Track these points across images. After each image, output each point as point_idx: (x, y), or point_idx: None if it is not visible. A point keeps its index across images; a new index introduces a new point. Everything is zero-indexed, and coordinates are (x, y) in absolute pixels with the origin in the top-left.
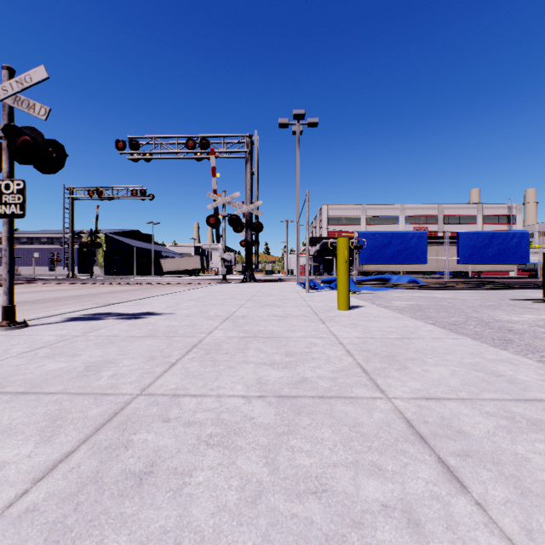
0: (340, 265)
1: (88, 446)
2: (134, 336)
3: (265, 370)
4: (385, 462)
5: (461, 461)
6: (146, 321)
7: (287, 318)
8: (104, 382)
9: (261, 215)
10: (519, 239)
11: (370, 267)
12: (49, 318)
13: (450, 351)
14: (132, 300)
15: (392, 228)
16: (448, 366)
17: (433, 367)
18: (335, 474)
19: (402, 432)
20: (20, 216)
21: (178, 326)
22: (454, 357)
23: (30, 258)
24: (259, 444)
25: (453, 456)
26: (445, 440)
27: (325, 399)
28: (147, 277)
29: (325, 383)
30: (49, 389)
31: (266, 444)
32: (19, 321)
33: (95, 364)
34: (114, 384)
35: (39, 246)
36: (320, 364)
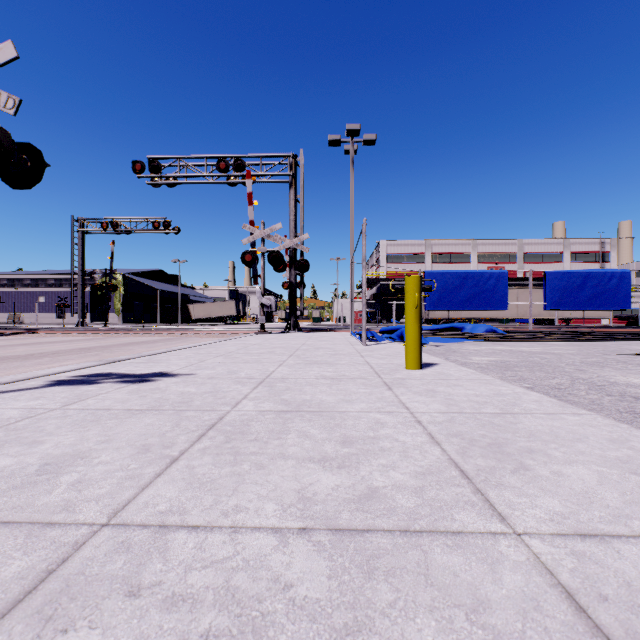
0: (408, 311)
1: None
2: (131, 410)
3: (311, 471)
4: None
5: None
6: (153, 386)
7: (341, 382)
8: (56, 498)
9: (307, 251)
10: (619, 280)
11: (437, 314)
12: (28, 382)
13: (579, 436)
14: (145, 355)
15: (463, 268)
16: (588, 465)
17: (567, 466)
18: None
19: (569, 627)
20: None
21: (195, 394)
22: (589, 447)
23: (34, 303)
24: None
25: None
26: None
27: (412, 537)
28: (173, 325)
29: (407, 500)
30: None
31: None
32: None
33: (58, 459)
34: (71, 501)
35: (45, 289)
36: (394, 461)
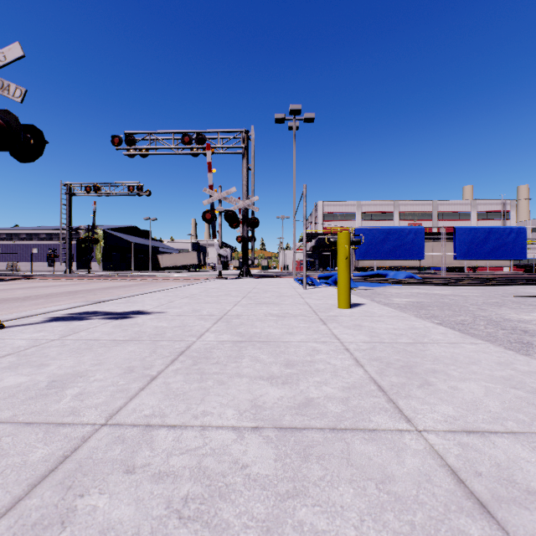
0: (340, 261)
1: (9, 521)
2: (116, 340)
3: (261, 386)
4: None
5: None
6: (133, 321)
7: (285, 318)
8: (64, 405)
9: (257, 210)
10: (517, 235)
11: (365, 263)
12: (30, 318)
13: (474, 360)
14: (123, 297)
15: (387, 224)
16: (478, 381)
17: (461, 383)
18: None
19: (451, 492)
20: None
21: (166, 328)
22: (481, 368)
23: (29, 254)
24: (253, 516)
25: None
26: (516, 510)
27: (338, 433)
28: (145, 272)
29: (336, 407)
30: None
31: (263, 516)
32: None
33: (62, 377)
34: (76, 408)
35: (38, 242)
36: (326, 379)
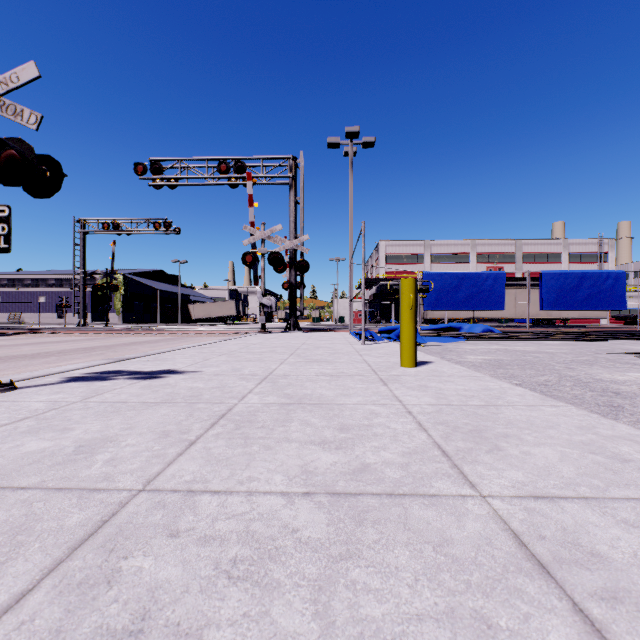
0: (404, 312)
1: (53, 581)
2: (147, 403)
3: (312, 451)
4: (495, 612)
5: (610, 611)
6: (164, 382)
7: (339, 378)
8: (96, 471)
9: (306, 251)
10: (615, 281)
11: (435, 314)
12: (45, 378)
13: (552, 424)
14: (150, 354)
15: (462, 268)
16: (554, 446)
17: (535, 448)
18: (422, 636)
19: (511, 555)
20: (4, 251)
21: (203, 389)
22: (559, 432)
23: (35, 303)
24: (305, 576)
25: (595, 601)
26: (577, 570)
27: (396, 499)
28: (173, 325)
29: (394, 472)
30: (20, 482)
31: (315, 576)
32: (5, 382)
33: (90, 442)
34: (109, 474)
35: (46, 289)
36: (385, 444)
